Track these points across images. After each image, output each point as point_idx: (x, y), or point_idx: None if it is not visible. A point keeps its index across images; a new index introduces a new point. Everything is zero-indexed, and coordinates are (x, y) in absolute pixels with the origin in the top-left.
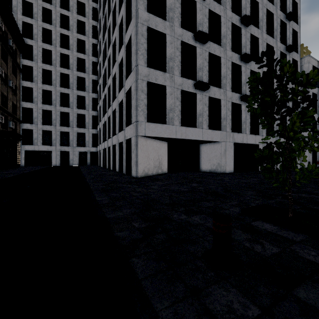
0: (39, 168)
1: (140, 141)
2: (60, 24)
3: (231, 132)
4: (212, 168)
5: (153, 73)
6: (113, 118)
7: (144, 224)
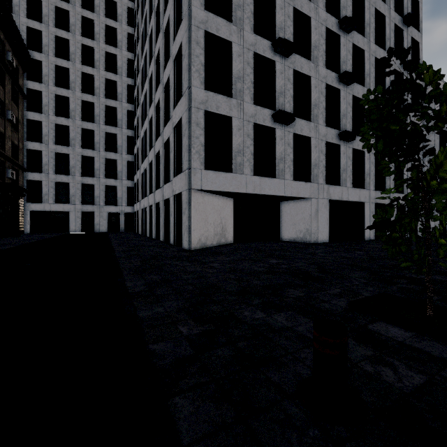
0: (50, 236)
1: (194, 197)
2: (80, 31)
3: (325, 184)
4: (297, 236)
5: (213, 98)
6: (157, 164)
7: (197, 329)
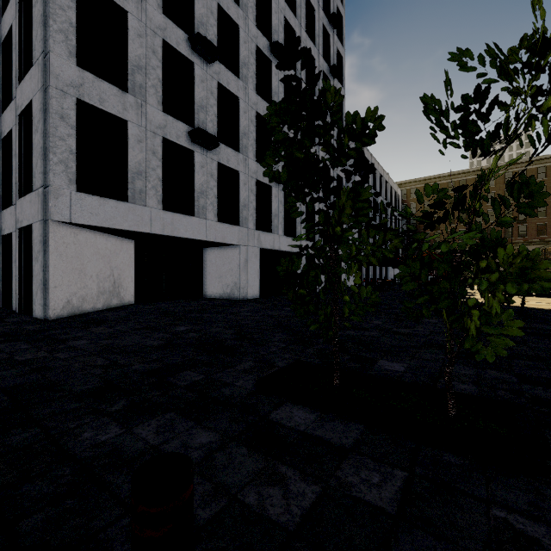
0: None
1: (56, 233)
2: None
3: (256, 230)
4: (224, 292)
5: (93, 84)
6: None
7: None
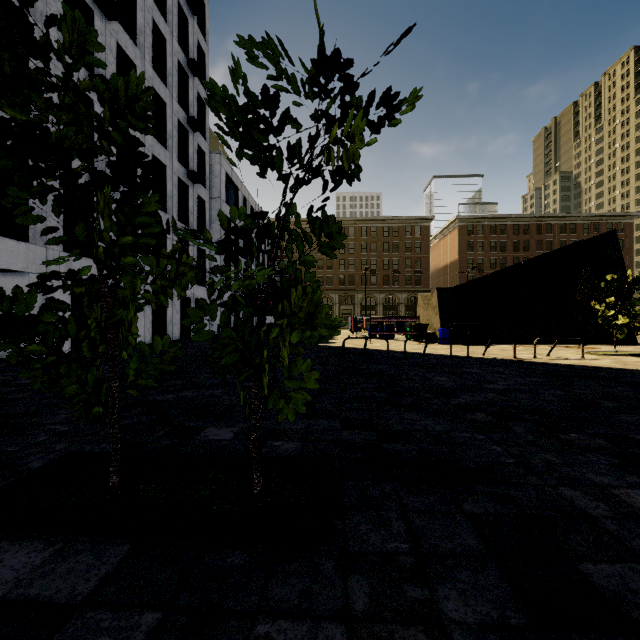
0: None
1: None
2: None
3: (64, 252)
4: None
5: None
6: None
7: None
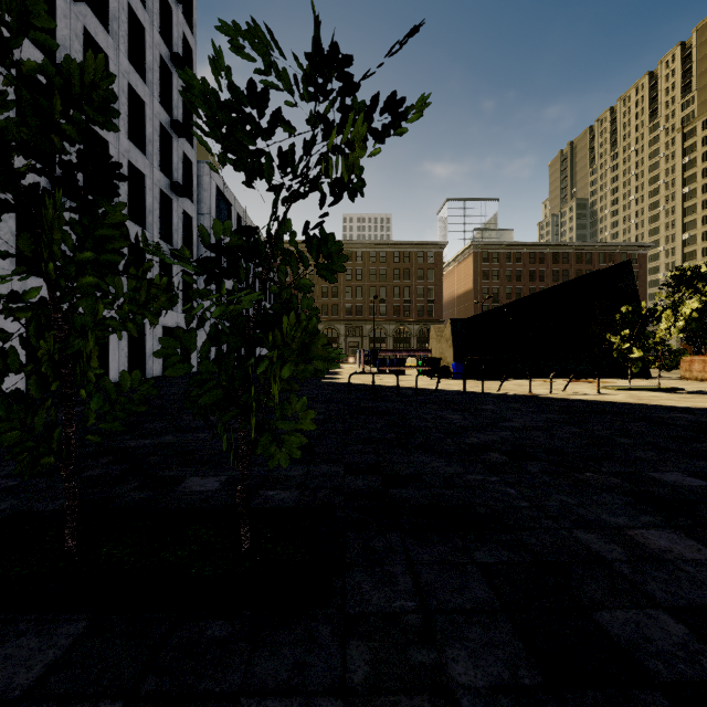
0: None
1: None
2: None
3: None
4: None
5: None
6: None
7: None
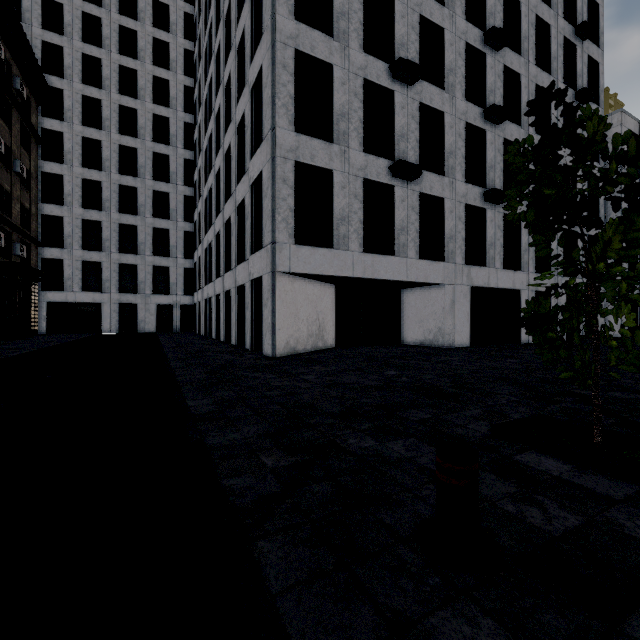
0: (75, 337)
1: (279, 283)
2: (118, 46)
3: (465, 265)
4: (426, 338)
5: (306, 144)
6: (226, 236)
7: (285, 460)
